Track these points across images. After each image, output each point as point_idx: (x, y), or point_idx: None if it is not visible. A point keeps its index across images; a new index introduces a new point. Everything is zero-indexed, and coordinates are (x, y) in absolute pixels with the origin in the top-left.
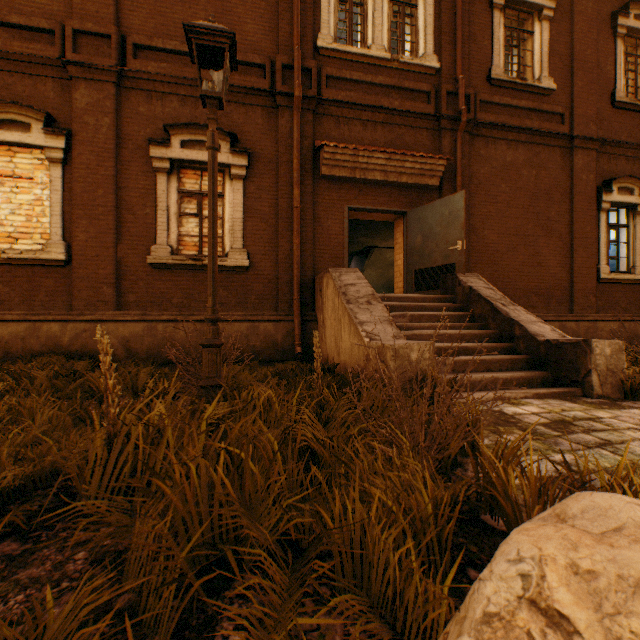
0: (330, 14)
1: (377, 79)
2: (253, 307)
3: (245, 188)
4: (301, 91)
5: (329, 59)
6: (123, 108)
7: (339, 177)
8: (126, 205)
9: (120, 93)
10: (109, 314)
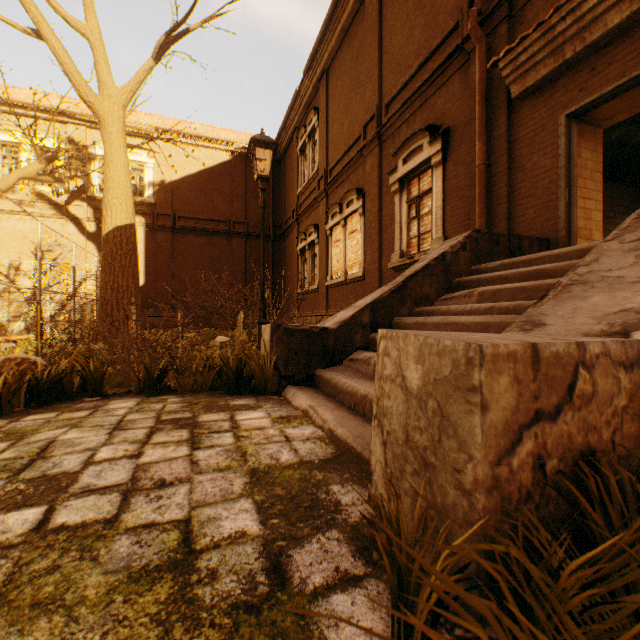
0: None
1: None
2: None
3: (445, 171)
4: (475, 18)
5: None
6: (383, 158)
7: (541, 81)
8: (384, 228)
9: (382, 148)
10: None
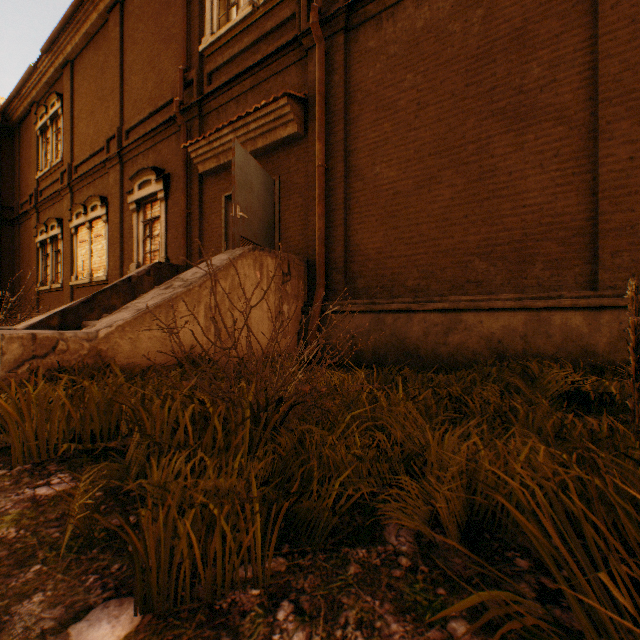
0: (214, 10)
1: (243, 44)
2: None
3: (168, 206)
4: (179, 106)
5: (213, 56)
6: (125, 176)
7: (213, 169)
8: (126, 240)
9: (124, 167)
10: None
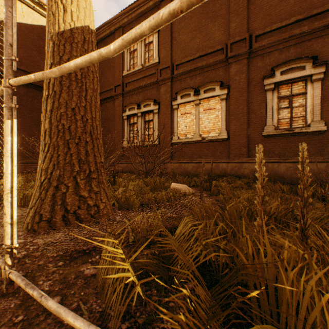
0: None
1: None
2: (327, 154)
3: (321, 85)
4: None
5: None
6: (249, 67)
7: None
8: (251, 110)
9: (248, 61)
10: (244, 159)
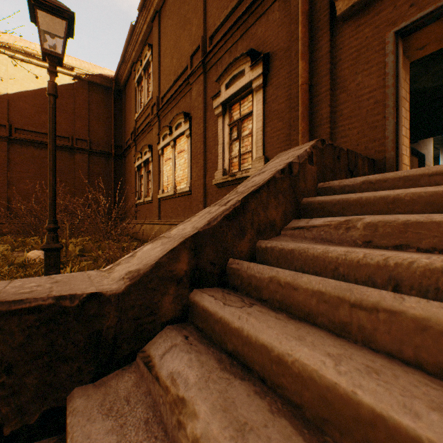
0: None
1: None
2: None
3: (265, 95)
4: None
5: None
6: (207, 85)
7: None
8: (208, 149)
9: (207, 77)
10: None
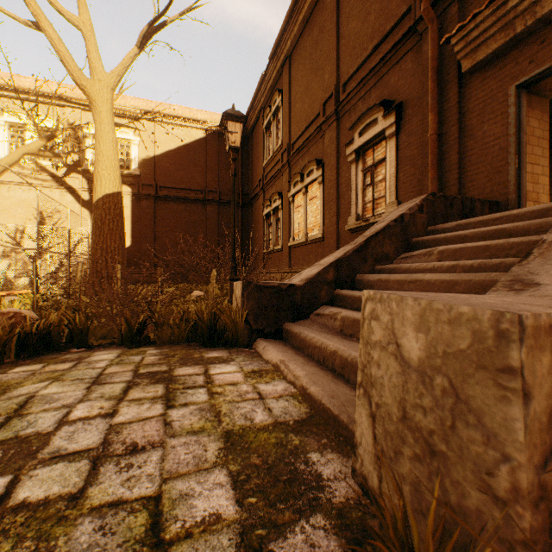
0: None
1: None
2: None
3: (398, 142)
4: None
5: None
6: (340, 132)
7: (491, 55)
8: (341, 194)
9: (339, 123)
10: None
